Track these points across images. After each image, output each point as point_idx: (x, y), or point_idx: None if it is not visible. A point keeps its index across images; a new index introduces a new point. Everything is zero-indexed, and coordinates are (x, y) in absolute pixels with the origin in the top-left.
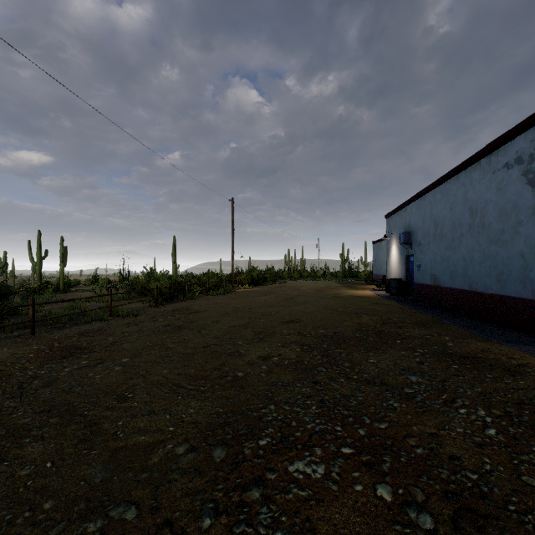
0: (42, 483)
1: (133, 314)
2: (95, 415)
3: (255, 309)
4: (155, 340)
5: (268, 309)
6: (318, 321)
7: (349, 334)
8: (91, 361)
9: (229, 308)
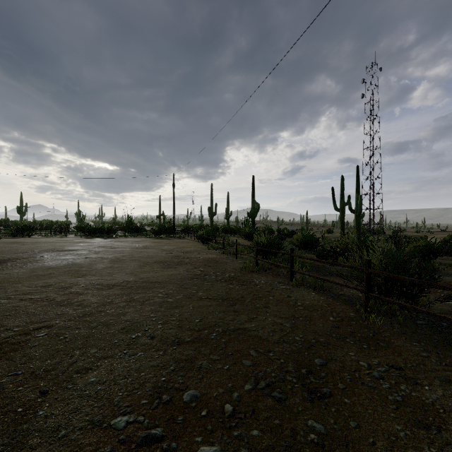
0: (125, 250)
1: (257, 272)
2: (131, 252)
3: (115, 279)
4: (156, 259)
5: (94, 279)
6: (41, 271)
7: (38, 263)
8: (162, 255)
9: (162, 281)
